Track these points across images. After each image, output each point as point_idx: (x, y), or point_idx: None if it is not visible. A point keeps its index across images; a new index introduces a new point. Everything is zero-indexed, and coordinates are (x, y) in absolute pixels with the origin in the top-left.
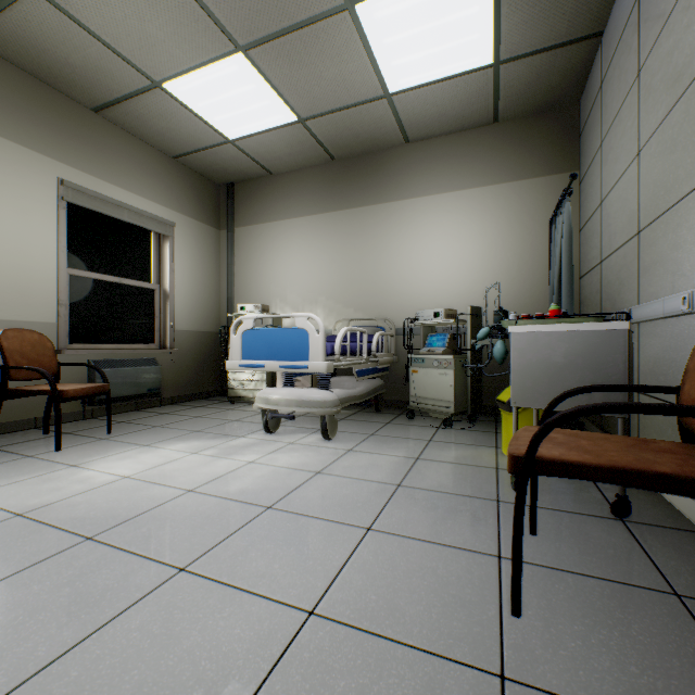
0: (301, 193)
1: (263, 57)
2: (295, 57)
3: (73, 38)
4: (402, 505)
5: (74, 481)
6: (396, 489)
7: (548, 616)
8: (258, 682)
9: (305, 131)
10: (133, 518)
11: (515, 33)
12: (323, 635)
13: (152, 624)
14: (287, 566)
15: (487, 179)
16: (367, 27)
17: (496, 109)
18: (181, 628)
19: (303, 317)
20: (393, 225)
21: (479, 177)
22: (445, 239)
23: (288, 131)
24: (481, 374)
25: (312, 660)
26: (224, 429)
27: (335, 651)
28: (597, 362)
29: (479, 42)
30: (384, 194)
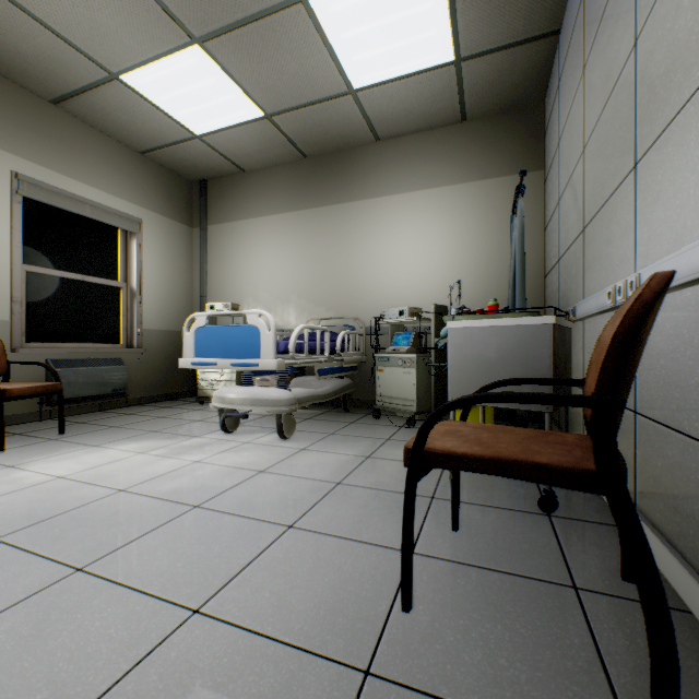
0: (273, 191)
1: (221, 49)
2: (254, 50)
3: (21, 26)
4: (334, 503)
5: (4, 482)
6: (335, 487)
7: (438, 610)
8: (111, 683)
9: (273, 128)
10: (50, 518)
11: (472, 29)
12: (198, 634)
13: (24, 626)
14: (190, 564)
15: (455, 178)
16: (323, 21)
17: (463, 107)
18: (53, 629)
19: (254, 314)
20: (364, 223)
21: (448, 176)
22: (415, 238)
23: (255, 127)
24: (446, 372)
25: (177, 659)
26: (183, 429)
27: (204, 649)
28: (526, 356)
29: (438, 39)
30: (356, 192)
